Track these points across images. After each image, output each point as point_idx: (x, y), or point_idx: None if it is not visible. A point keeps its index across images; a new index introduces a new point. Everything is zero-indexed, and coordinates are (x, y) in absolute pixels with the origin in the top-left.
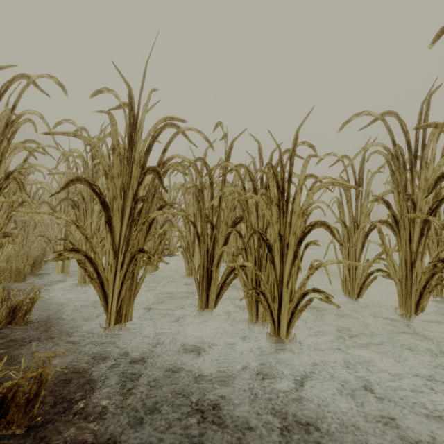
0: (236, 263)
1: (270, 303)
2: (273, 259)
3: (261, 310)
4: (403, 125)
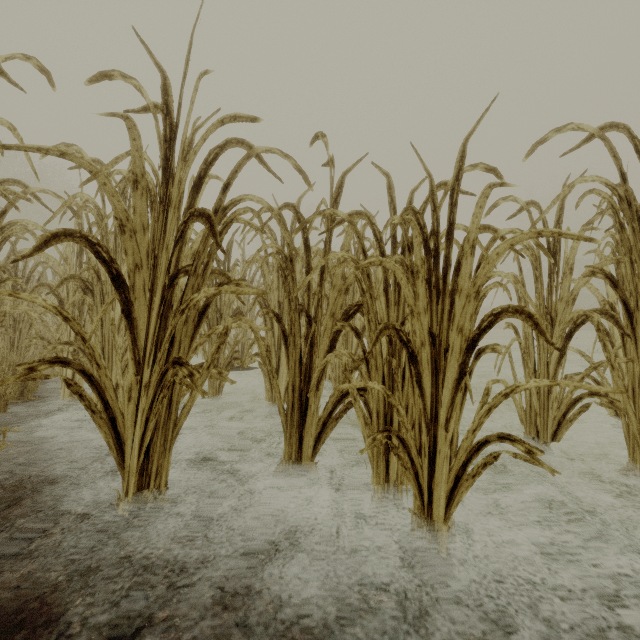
0: (353, 385)
1: (415, 457)
2: (420, 376)
3: (395, 466)
4: (638, 146)
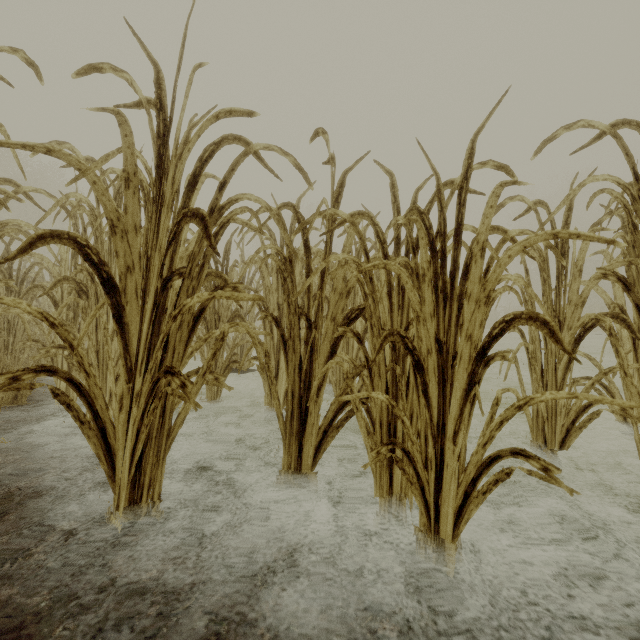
0: (355, 396)
1: (421, 471)
2: (426, 386)
3: (399, 477)
4: None
